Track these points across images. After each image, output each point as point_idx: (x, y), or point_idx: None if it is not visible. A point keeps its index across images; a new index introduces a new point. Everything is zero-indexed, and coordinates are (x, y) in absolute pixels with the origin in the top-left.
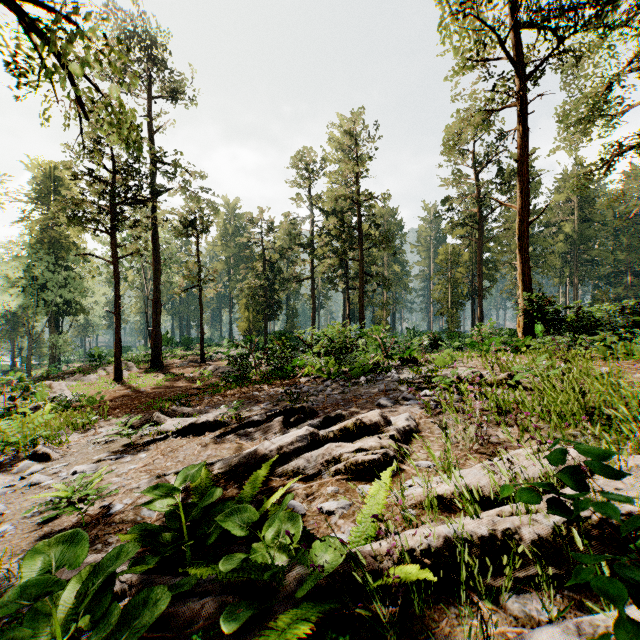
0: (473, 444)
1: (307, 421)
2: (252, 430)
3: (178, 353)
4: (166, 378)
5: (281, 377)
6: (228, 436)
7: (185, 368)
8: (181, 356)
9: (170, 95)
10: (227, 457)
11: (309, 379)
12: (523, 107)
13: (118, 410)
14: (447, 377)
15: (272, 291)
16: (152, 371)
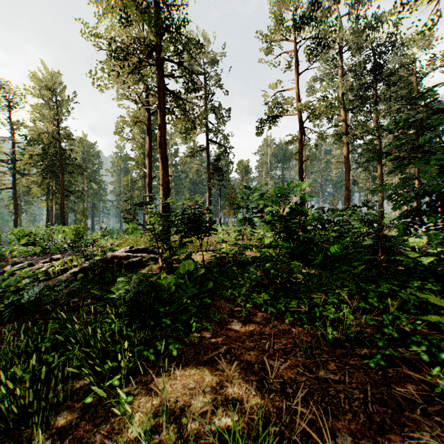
0: None
1: None
2: None
3: None
4: None
5: None
6: None
7: None
8: None
9: None
10: None
11: (20, 258)
12: (147, 128)
13: None
14: None
15: None
16: None
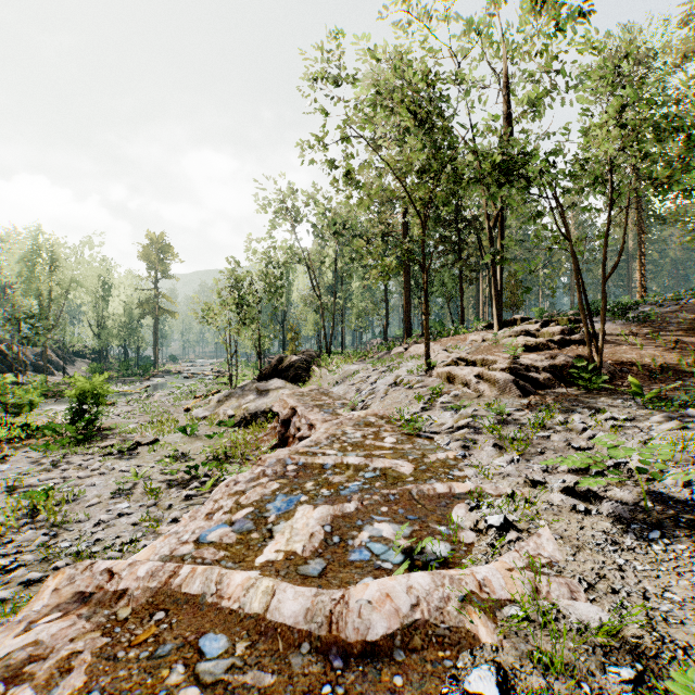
0: None
1: None
2: None
3: None
4: None
5: None
6: None
7: None
8: None
9: None
10: None
11: None
12: None
13: None
14: None
15: None
16: None
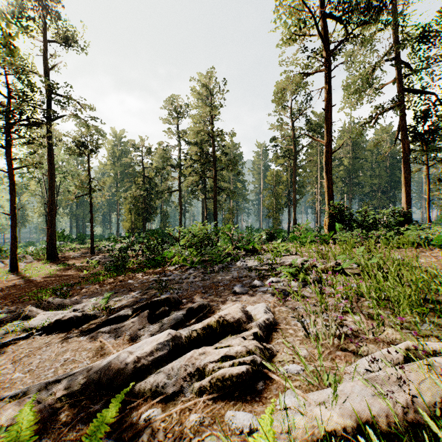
0: (333, 339)
1: (172, 312)
2: (117, 326)
3: (73, 246)
4: (58, 268)
5: (154, 265)
6: (91, 334)
7: (77, 259)
8: (75, 249)
9: (64, 41)
10: (78, 371)
11: (176, 267)
12: (329, 71)
13: (1, 301)
14: (285, 265)
15: (149, 199)
16: (47, 262)
